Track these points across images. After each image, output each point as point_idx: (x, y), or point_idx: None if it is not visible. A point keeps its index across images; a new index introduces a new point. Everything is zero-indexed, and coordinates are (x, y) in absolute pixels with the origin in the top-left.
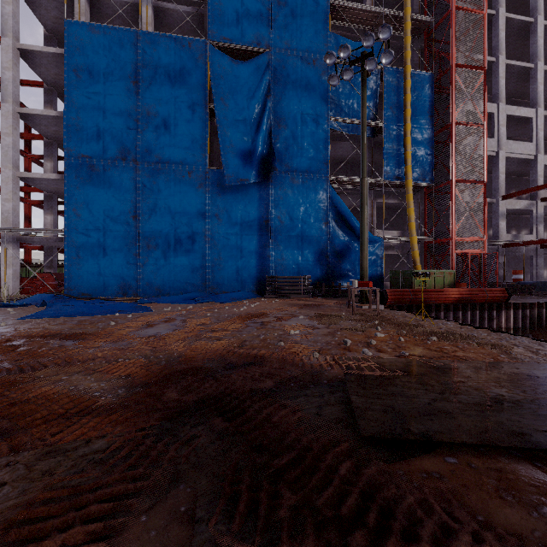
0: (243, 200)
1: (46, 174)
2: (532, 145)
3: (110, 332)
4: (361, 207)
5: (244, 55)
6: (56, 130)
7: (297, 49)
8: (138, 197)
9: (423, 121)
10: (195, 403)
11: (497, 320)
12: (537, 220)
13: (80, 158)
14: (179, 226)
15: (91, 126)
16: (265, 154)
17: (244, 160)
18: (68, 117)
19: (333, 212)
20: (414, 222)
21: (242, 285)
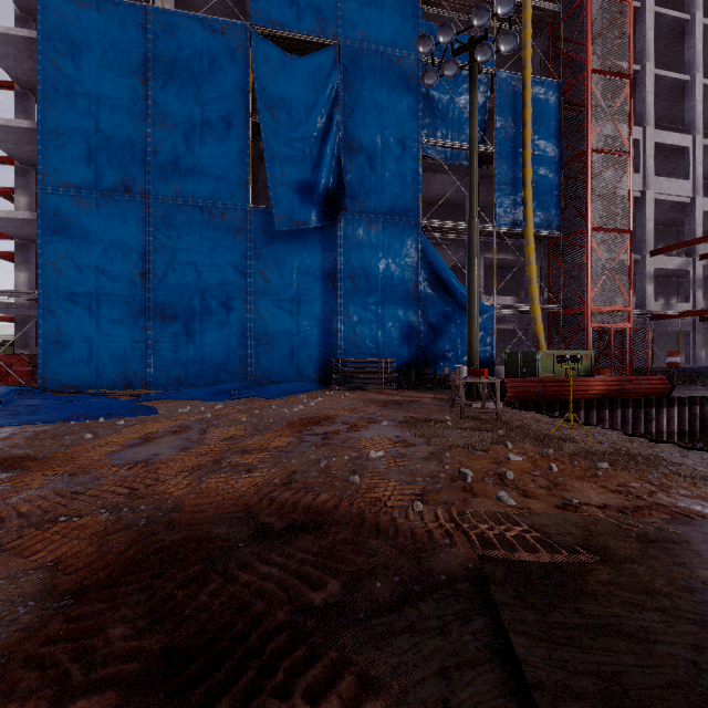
0: (299, 252)
1: (14, 212)
2: (688, 184)
3: (73, 454)
4: (470, 260)
5: (301, 49)
6: (32, 150)
7: (375, 42)
8: (149, 246)
9: (548, 147)
10: (156, 673)
11: (655, 421)
12: (694, 284)
13: (62, 188)
14: (209, 289)
15: (79, 141)
16: (331, 187)
17: (302, 195)
18: (44, 128)
19: (426, 270)
20: (536, 285)
21: (298, 371)
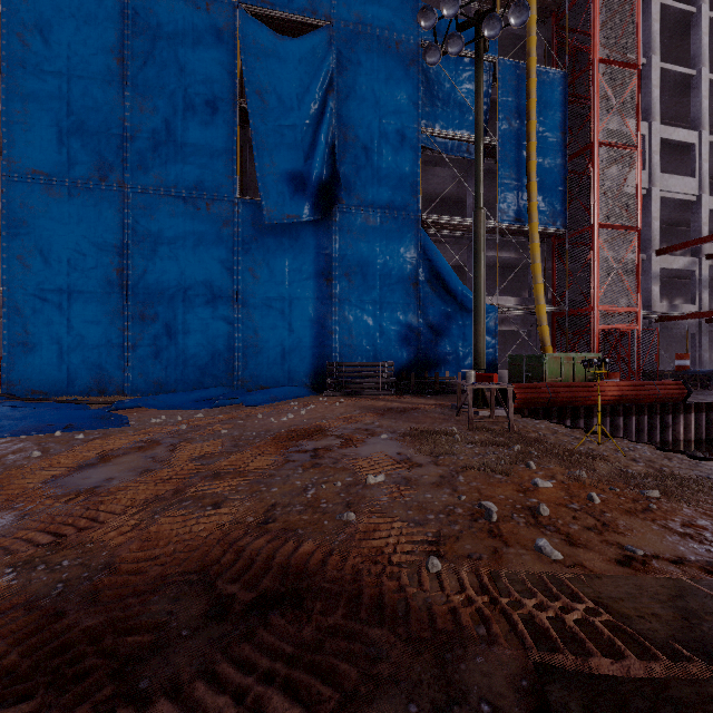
0: (291, 247)
1: None
2: (693, 182)
3: (4, 481)
4: (476, 255)
5: (293, 31)
6: (1, 136)
7: (372, 25)
8: (126, 240)
9: (553, 140)
10: None
11: (671, 428)
12: (700, 285)
13: (30, 175)
14: (192, 286)
15: (48, 124)
16: (325, 179)
17: (294, 186)
18: (9, 109)
19: (426, 268)
20: (541, 284)
21: (290, 375)
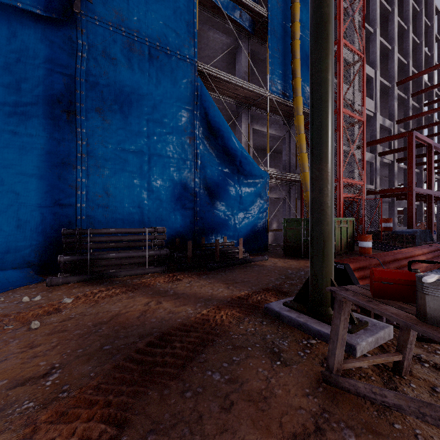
0: None
1: None
2: (373, 103)
3: None
4: (320, 27)
5: None
6: None
7: None
8: None
9: (308, 32)
10: None
11: None
12: (376, 173)
13: None
14: None
15: None
16: None
17: None
18: None
19: (203, 121)
20: (306, 153)
21: None
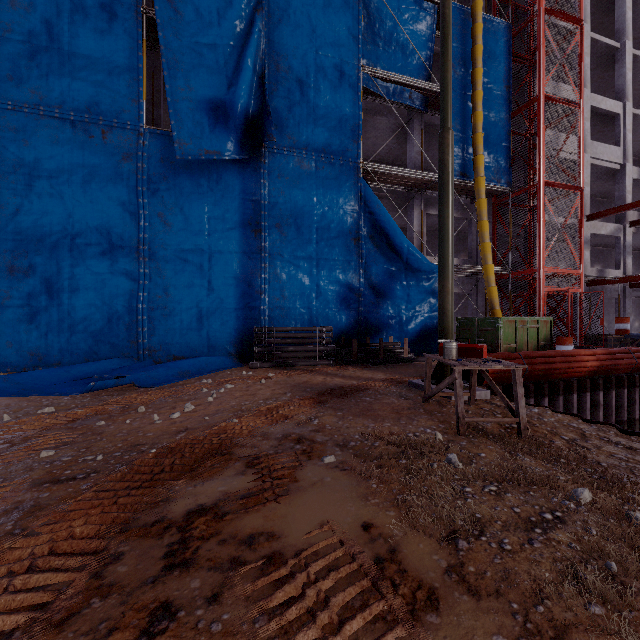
0: (211, 191)
1: None
2: (619, 151)
3: None
4: (442, 188)
5: None
6: None
7: None
8: None
9: (497, 93)
10: None
11: None
12: (625, 251)
13: None
14: (83, 232)
15: None
16: (252, 113)
17: (214, 117)
18: None
19: (368, 221)
20: (489, 243)
21: (210, 343)
